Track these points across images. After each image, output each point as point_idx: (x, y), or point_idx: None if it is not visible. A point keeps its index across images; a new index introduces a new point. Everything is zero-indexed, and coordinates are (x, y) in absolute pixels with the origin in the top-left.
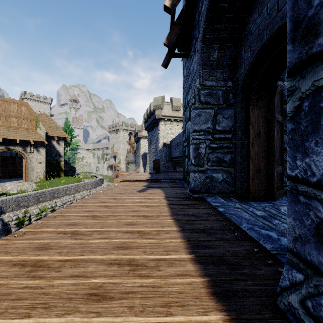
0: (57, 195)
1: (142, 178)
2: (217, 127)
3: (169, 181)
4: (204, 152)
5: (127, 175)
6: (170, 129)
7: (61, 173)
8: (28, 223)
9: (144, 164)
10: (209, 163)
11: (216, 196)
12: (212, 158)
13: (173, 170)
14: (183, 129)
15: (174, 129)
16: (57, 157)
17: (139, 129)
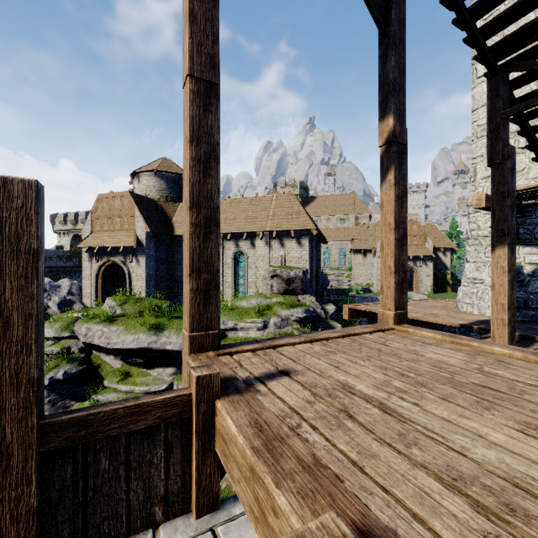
0: None
1: None
2: None
3: None
4: None
5: None
6: None
7: (447, 288)
8: None
9: None
10: None
11: None
12: None
13: None
14: None
15: None
16: (442, 269)
17: None
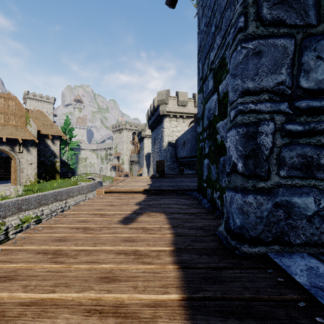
0: (44, 202)
1: (137, 189)
2: (303, 82)
3: (178, 193)
4: (271, 143)
5: (120, 182)
6: (175, 127)
7: (56, 175)
8: (4, 237)
9: (147, 165)
10: (283, 170)
11: (300, 251)
12: (289, 159)
13: (180, 173)
14: (200, 114)
15: (180, 126)
16: (52, 157)
17: (142, 128)
